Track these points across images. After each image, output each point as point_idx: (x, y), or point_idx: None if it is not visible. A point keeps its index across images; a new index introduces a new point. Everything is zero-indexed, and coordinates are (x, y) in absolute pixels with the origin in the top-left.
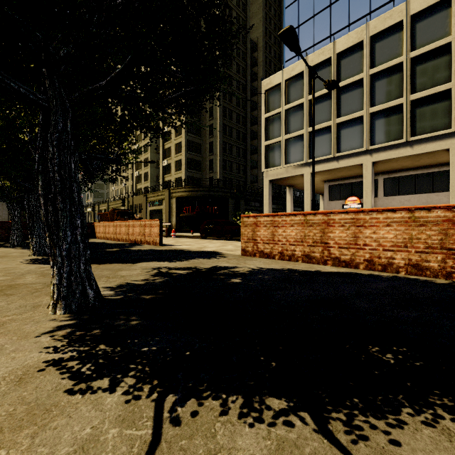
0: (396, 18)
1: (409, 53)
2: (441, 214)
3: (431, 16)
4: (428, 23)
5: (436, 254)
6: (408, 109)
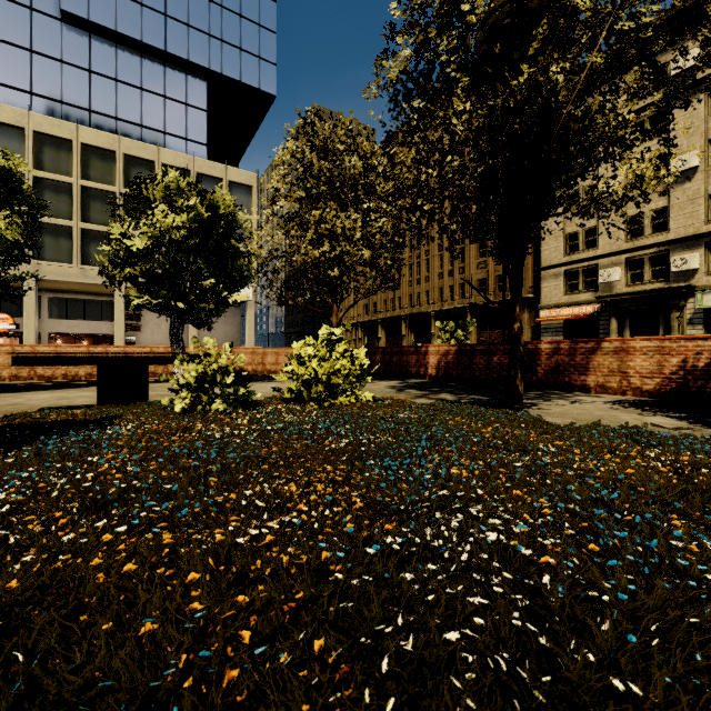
0: (66, 134)
1: (80, 179)
2: (102, 350)
3: (100, 157)
4: (98, 161)
5: None
6: (79, 236)
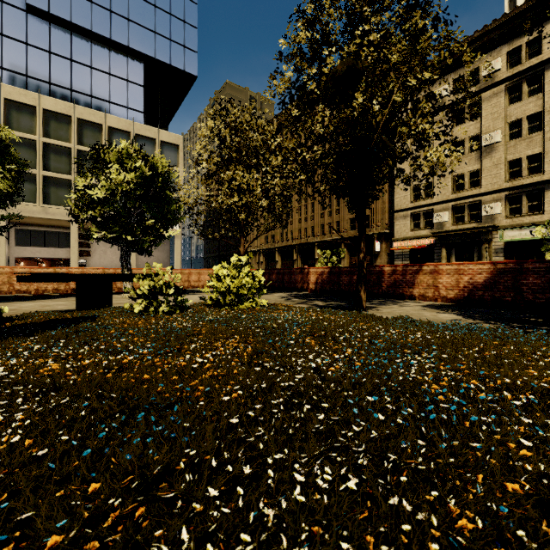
0: (31, 101)
1: (42, 137)
2: (65, 270)
3: (58, 120)
4: (56, 123)
5: (64, 284)
6: (41, 181)
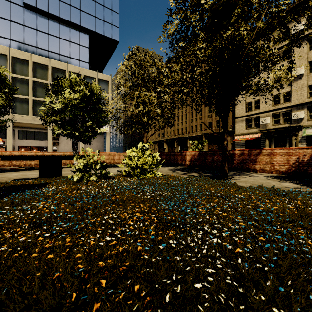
0: (26, 57)
1: (32, 78)
2: (41, 153)
3: (41, 68)
4: (40, 69)
5: None
6: (31, 103)
